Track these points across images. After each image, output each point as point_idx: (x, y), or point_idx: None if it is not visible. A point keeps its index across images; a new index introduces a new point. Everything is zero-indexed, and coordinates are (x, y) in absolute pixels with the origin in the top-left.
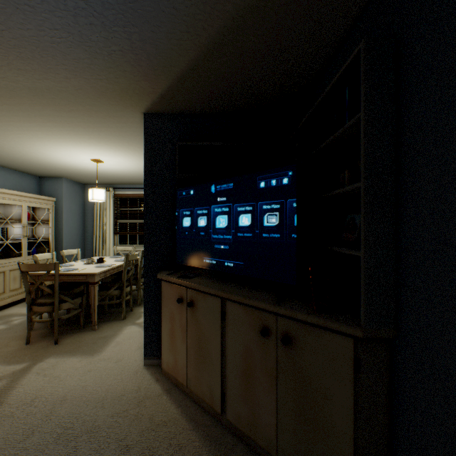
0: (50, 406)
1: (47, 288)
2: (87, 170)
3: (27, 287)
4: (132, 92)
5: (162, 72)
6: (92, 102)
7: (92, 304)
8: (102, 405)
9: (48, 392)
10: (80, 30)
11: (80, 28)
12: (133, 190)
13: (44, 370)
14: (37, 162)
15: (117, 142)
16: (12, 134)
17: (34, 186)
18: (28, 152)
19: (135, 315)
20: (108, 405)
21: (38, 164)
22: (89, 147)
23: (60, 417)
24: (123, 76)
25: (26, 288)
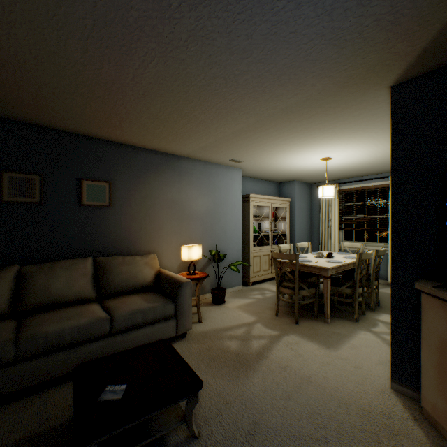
0: (298, 380)
1: (289, 274)
2: (315, 170)
3: (276, 270)
4: (379, 67)
5: (433, 13)
6: (331, 100)
7: (324, 297)
8: (345, 408)
9: (295, 366)
10: (332, 26)
11: (332, 24)
12: (359, 183)
13: (290, 343)
14: (279, 171)
15: (349, 134)
16: (266, 152)
17: (275, 190)
18: (274, 164)
19: (367, 320)
20: (353, 413)
21: (279, 173)
22: (320, 147)
23: (307, 396)
24: (371, 52)
25: (275, 272)
